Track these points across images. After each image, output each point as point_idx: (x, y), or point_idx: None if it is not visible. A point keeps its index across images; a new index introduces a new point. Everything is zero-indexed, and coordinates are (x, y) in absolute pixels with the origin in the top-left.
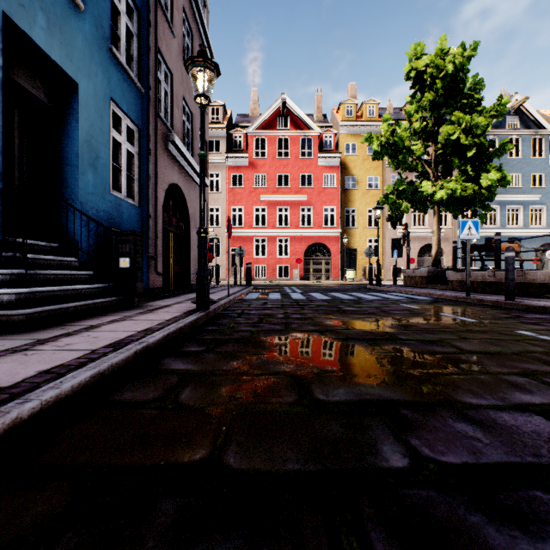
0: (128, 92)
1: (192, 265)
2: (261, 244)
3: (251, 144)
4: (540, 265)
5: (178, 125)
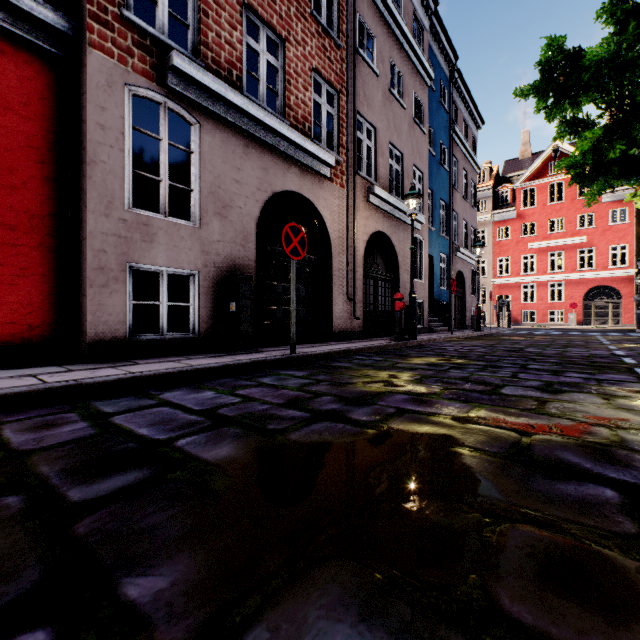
0: (443, 244)
1: (466, 313)
2: (529, 290)
3: (518, 197)
4: None
5: (460, 237)
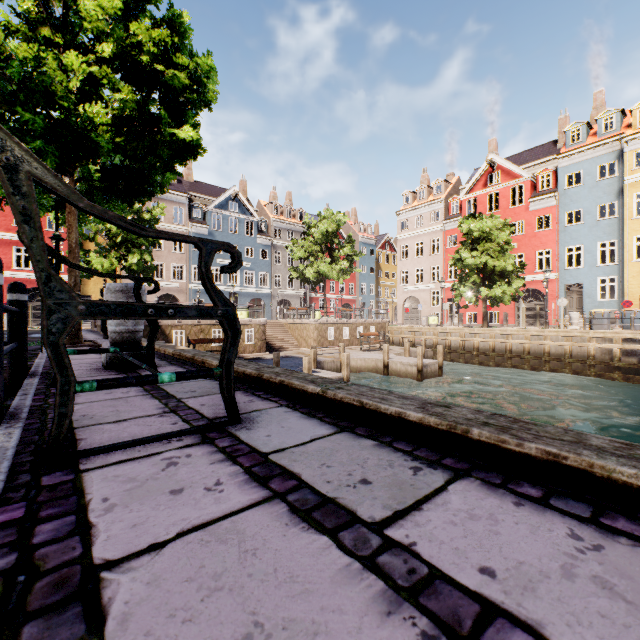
0: None
1: None
2: None
3: None
4: (252, 314)
5: None
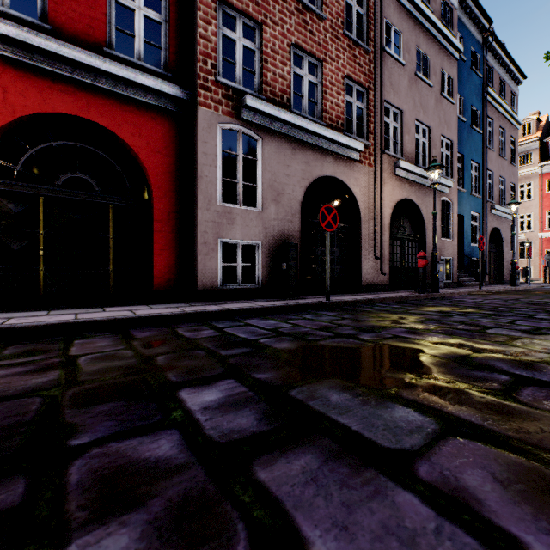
0: (475, 203)
1: (504, 269)
2: None
3: None
4: None
5: (495, 195)
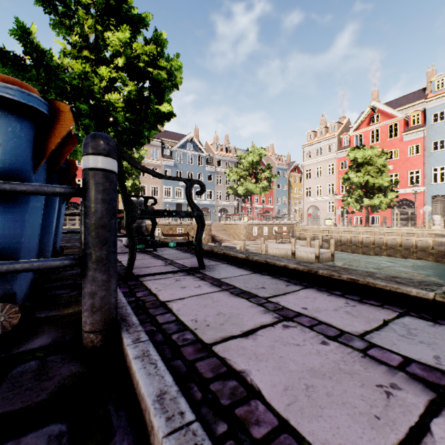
0: None
1: None
2: None
3: None
4: None
5: None
